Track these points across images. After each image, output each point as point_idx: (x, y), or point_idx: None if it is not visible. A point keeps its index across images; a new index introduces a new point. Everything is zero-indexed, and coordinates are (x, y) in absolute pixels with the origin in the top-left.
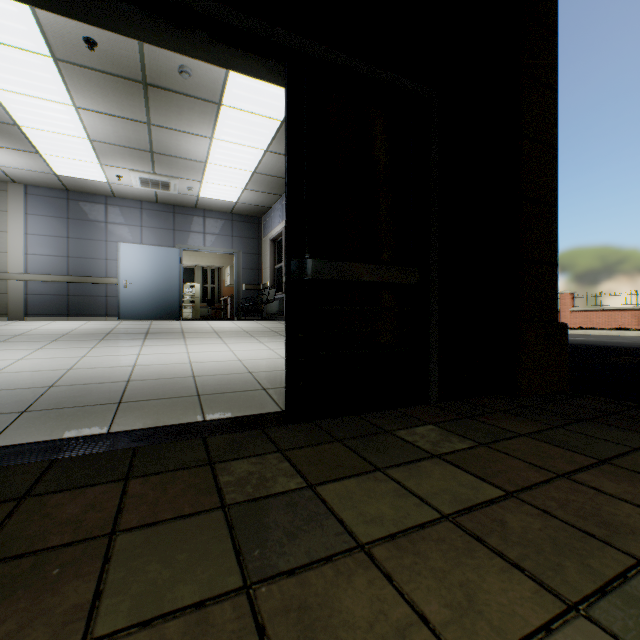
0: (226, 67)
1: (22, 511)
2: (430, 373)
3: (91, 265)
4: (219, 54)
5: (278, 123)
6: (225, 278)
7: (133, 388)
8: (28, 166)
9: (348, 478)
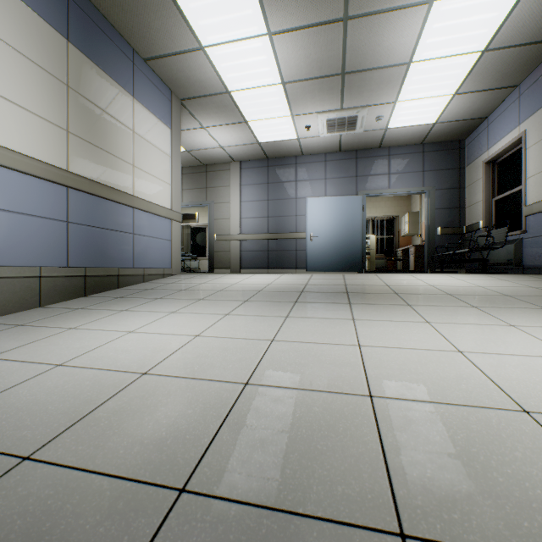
0: None
1: None
2: None
3: (284, 222)
4: None
5: None
6: (400, 227)
7: None
8: (240, 140)
9: None
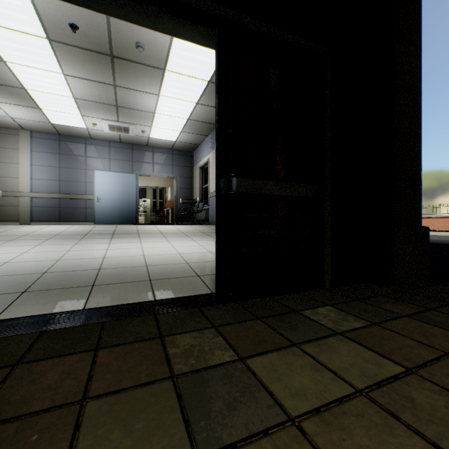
0: (171, 34)
1: (14, 377)
2: (325, 265)
3: (75, 186)
4: (166, 24)
5: (206, 83)
6: (167, 195)
7: (103, 274)
8: (32, 118)
9: (271, 352)
